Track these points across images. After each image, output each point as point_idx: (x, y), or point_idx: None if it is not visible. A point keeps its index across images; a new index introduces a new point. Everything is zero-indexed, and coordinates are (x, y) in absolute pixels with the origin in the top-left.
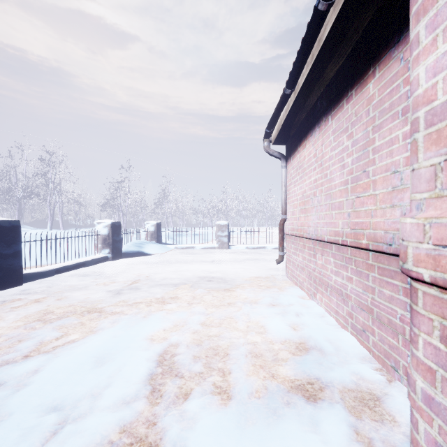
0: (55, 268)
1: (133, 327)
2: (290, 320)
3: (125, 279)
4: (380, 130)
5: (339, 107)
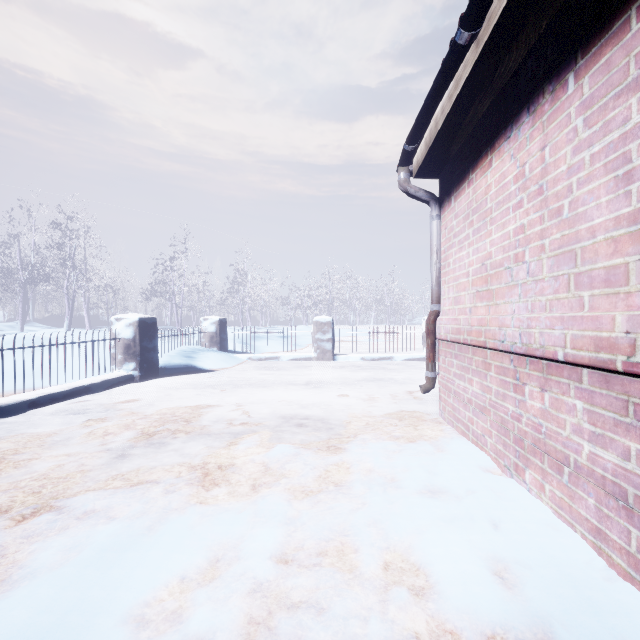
0: (29, 399)
1: (109, 570)
2: (484, 546)
3: (148, 420)
4: None
5: (607, 38)
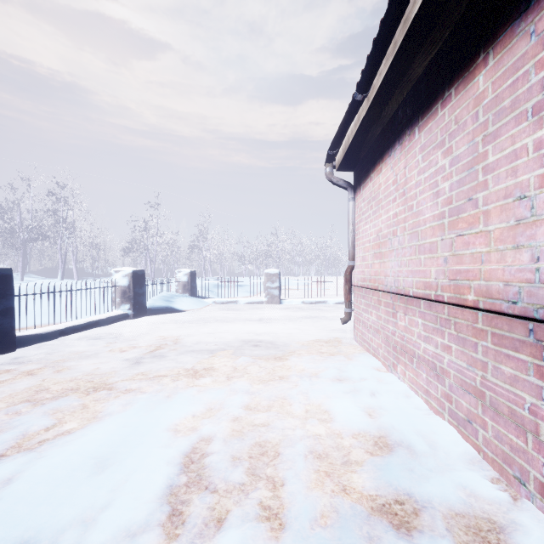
0: (59, 329)
1: (152, 412)
2: (364, 402)
3: (147, 343)
4: (495, 139)
5: (430, 115)
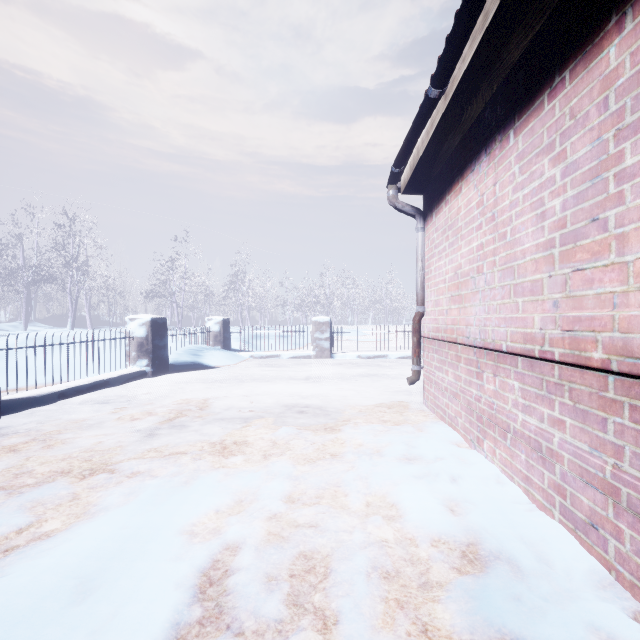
0: (58, 390)
1: (162, 505)
2: (443, 491)
3: (166, 408)
4: (637, 133)
5: (532, 111)
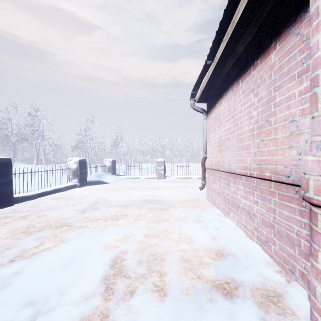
0: (37, 193)
1: (93, 238)
2: (211, 232)
3: (88, 201)
4: (280, 89)
5: (247, 73)
